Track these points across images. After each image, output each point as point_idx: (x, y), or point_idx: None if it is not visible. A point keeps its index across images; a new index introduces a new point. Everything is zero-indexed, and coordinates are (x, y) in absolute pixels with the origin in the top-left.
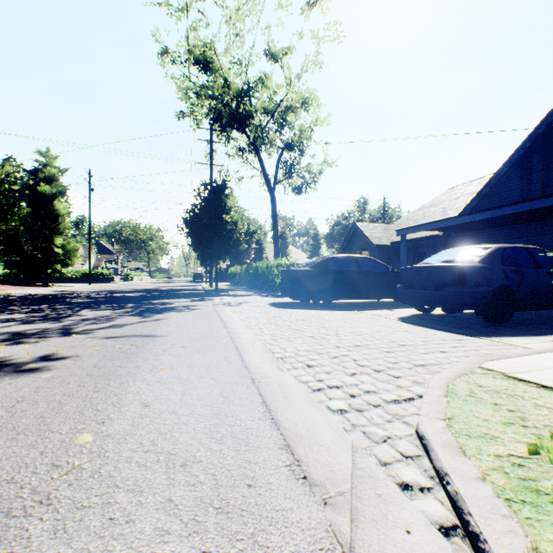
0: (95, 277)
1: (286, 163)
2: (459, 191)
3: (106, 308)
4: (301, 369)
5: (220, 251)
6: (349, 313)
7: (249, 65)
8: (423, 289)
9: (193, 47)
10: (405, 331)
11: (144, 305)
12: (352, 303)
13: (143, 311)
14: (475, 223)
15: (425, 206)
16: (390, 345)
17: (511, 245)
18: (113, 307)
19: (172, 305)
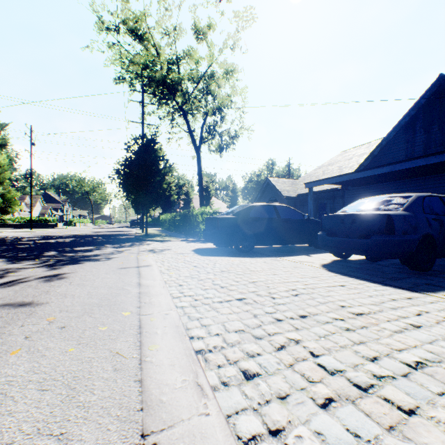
0: (39, 223)
1: (210, 127)
2: (351, 153)
3: (19, 258)
4: (235, 387)
5: (150, 199)
6: (272, 260)
7: (177, 38)
8: (347, 236)
9: (127, 18)
10: (342, 286)
11: (65, 253)
12: (270, 248)
13: (58, 261)
14: (371, 178)
15: (324, 165)
16: (343, 314)
17: (428, 194)
18: (29, 255)
19: (95, 252)
